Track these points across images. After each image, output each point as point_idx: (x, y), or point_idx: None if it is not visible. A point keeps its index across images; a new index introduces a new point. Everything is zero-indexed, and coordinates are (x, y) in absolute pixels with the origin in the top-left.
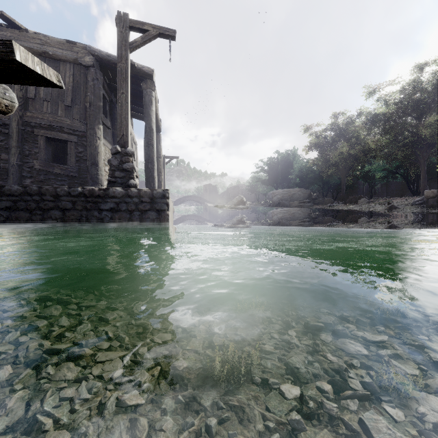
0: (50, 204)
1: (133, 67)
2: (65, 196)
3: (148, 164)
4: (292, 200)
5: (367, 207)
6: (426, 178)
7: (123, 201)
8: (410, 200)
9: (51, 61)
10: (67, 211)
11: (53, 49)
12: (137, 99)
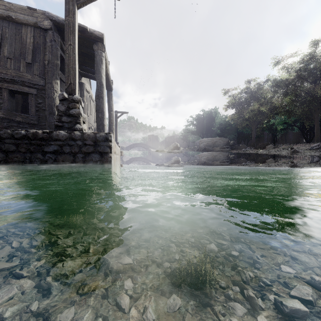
0: None
1: (85, 31)
2: (8, 139)
3: (99, 114)
4: (215, 146)
5: (273, 151)
6: (319, 129)
7: (67, 144)
8: (308, 146)
9: (14, 24)
10: (10, 153)
11: (15, 14)
12: (91, 62)
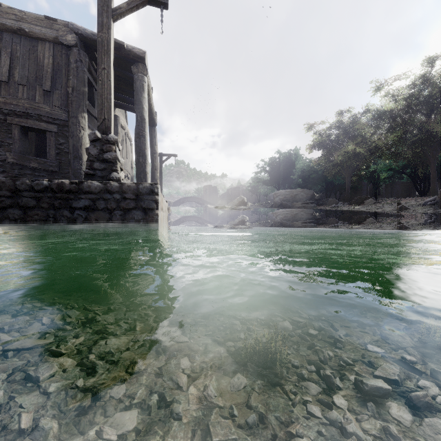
0: (8, 201)
1: (122, 48)
2: (26, 191)
3: (139, 158)
4: (295, 201)
5: (374, 207)
6: (436, 177)
7: (101, 197)
8: (421, 201)
9: (28, 39)
10: (29, 209)
11: (29, 26)
12: (129, 88)
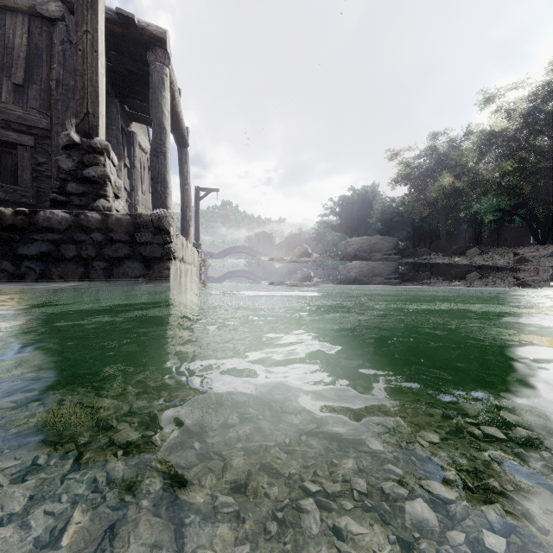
0: None
1: (131, 24)
2: None
3: (157, 185)
4: (373, 252)
5: (481, 259)
6: None
7: (69, 239)
8: (544, 250)
9: None
10: None
11: None
12: (147, 90)
